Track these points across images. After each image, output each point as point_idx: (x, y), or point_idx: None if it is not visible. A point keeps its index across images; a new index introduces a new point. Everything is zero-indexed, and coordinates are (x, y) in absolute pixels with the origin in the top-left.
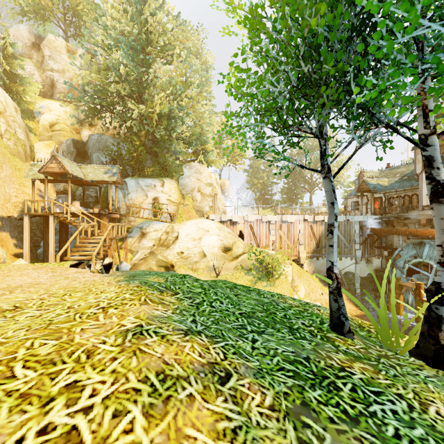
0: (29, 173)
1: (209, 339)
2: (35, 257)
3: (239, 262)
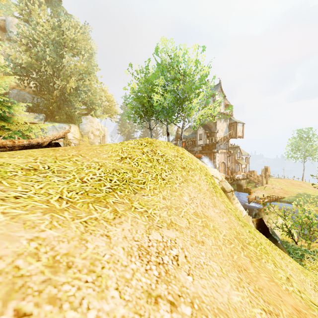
0: None
1: None
2: None
3: None
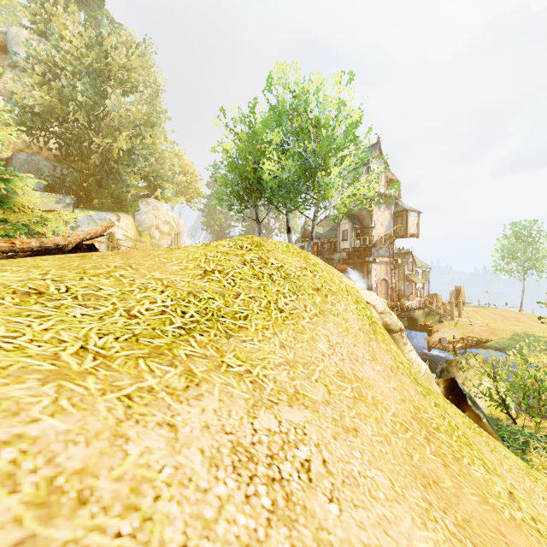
0: None
1: None
2: None
3: None
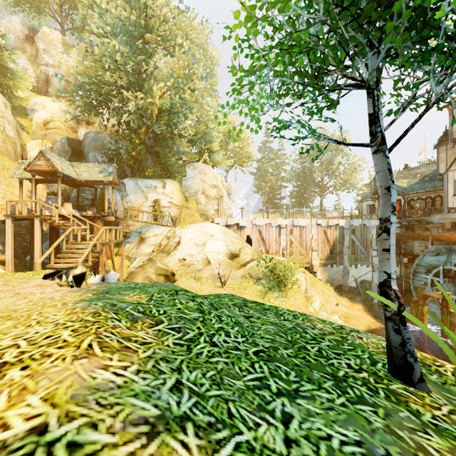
0: (16, 172)
1: (201, 439)
2: (23, 265)
3: (247, 270)
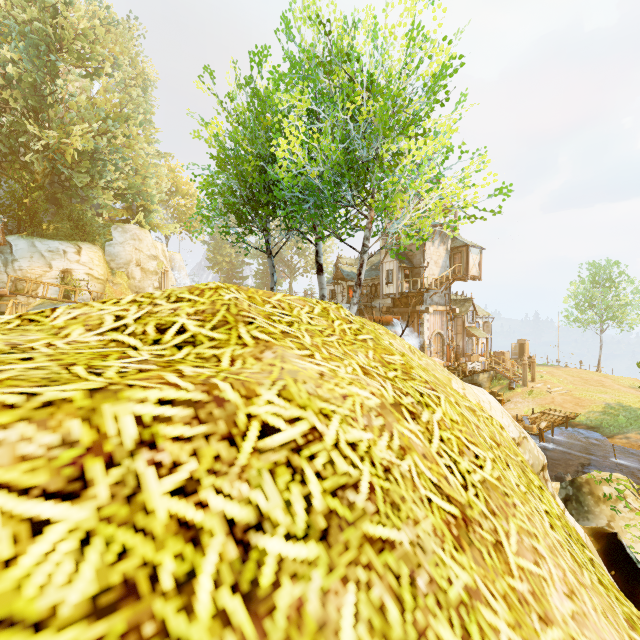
0: None
1: None
2: None
3: None
